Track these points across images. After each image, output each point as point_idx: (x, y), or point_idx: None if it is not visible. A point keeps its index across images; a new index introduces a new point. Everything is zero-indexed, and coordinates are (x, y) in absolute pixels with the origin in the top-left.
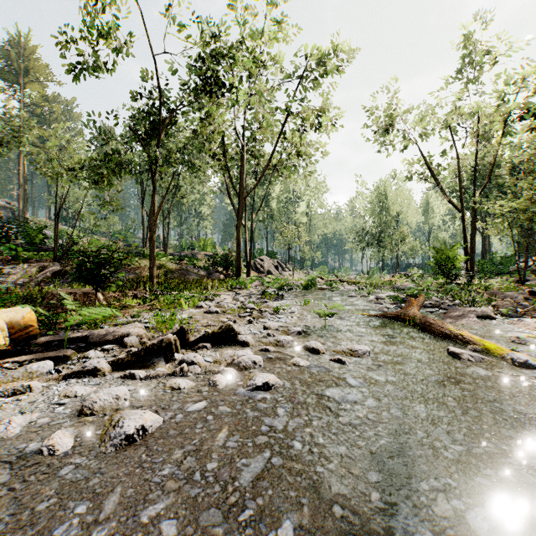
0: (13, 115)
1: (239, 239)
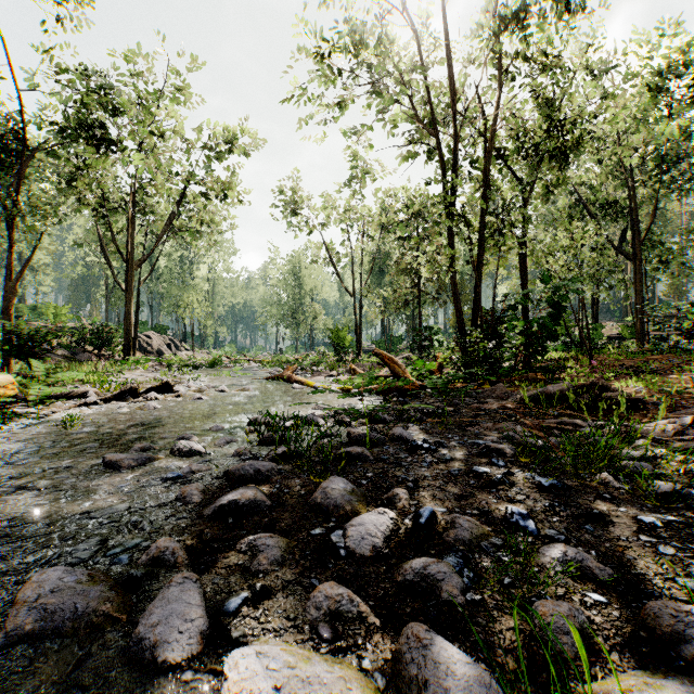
0: None
1: (128, 313)
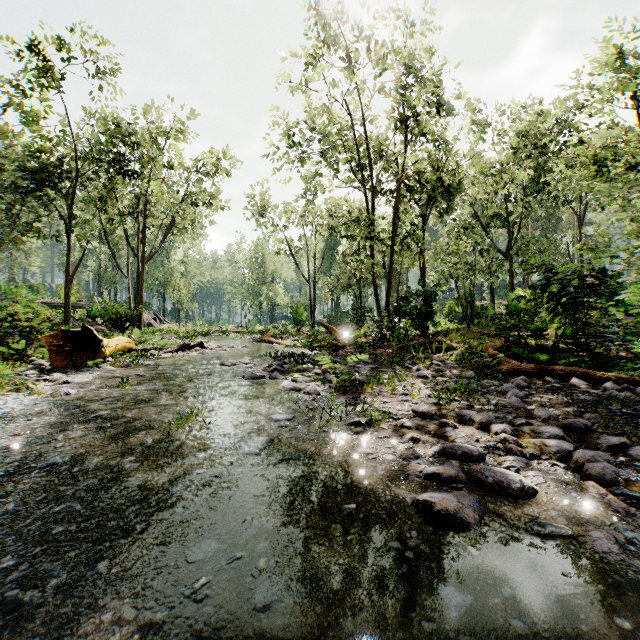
0: None
1: (141, 296)
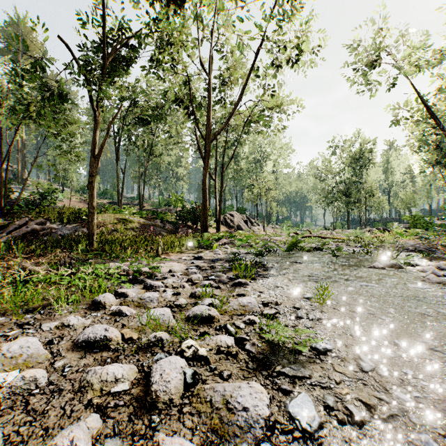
0: None
1: (205, 189)
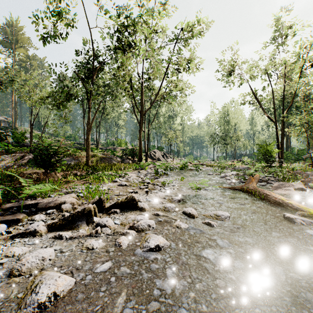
0: (8, 67)
1: (140, 139)
